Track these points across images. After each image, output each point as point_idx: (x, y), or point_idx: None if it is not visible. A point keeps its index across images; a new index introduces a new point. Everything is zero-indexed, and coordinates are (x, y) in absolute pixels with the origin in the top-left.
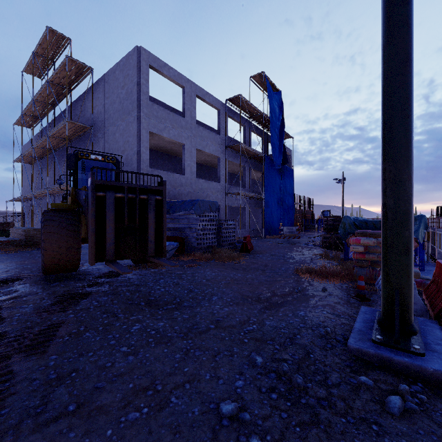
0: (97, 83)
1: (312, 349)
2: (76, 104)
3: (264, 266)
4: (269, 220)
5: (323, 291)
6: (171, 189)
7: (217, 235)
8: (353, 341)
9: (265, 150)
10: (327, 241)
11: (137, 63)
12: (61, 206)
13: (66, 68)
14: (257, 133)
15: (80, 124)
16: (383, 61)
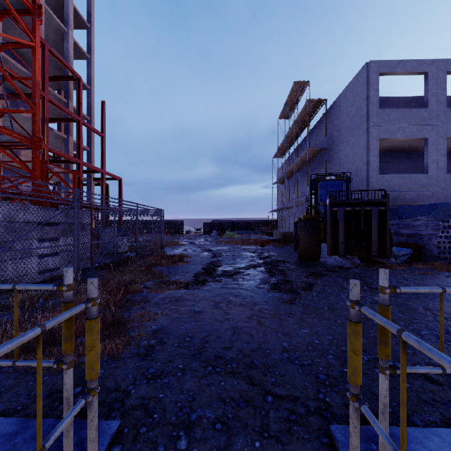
0: (329, 109)
1: None
2: (313, 131)
3: None
4: None
5: None
6: (407, 192)
7: None
8: None
9: None
10: None
11: (366, 79)
12: (309, 217)
13: (307, 109)
14: None
15: (316, 149)
16: None
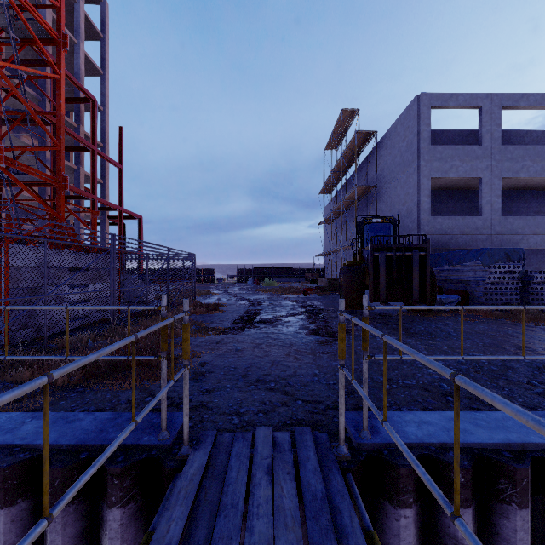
0: (380, 141)
1: (515, 370)
2: (363, 165)
3: None
4: None
5: None
6: (460, 236)
7: (523, 291)
8: None
9: None
10: None
11: (416, 113)
12: (353, 263)
13: (355, 142)
14: None
15: (366, 186)
16: None
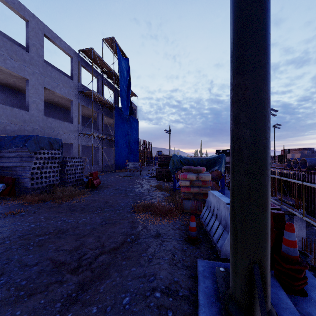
0: None
1: None
2: None
3: (105, 203)
4: (119, 157)
5: (157, 236)
6: (9, 124)
7: (61, 172)
8: None
9: (116, 102)
10: (161, 174)
11: None
12: None
13: None
14: (109, 87)
15: None
16: None
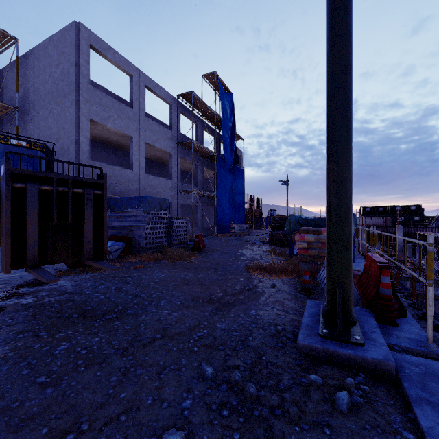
0: (23, 57)
1: (264, 351)
2: None
3: (216, 264)
4: (221, 218)
5: (272, 287)
6: (117, 184)
7: (168, 233)
8: (302, 338)
9: (217, 150)
10: (275, 238)
11: (75, 41)
12: None
13: None
14: (209, 132)
15: None
16: (328, 65)
